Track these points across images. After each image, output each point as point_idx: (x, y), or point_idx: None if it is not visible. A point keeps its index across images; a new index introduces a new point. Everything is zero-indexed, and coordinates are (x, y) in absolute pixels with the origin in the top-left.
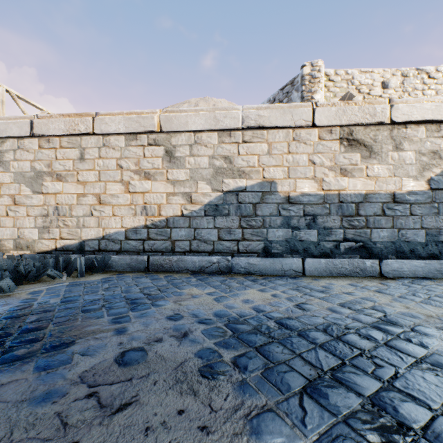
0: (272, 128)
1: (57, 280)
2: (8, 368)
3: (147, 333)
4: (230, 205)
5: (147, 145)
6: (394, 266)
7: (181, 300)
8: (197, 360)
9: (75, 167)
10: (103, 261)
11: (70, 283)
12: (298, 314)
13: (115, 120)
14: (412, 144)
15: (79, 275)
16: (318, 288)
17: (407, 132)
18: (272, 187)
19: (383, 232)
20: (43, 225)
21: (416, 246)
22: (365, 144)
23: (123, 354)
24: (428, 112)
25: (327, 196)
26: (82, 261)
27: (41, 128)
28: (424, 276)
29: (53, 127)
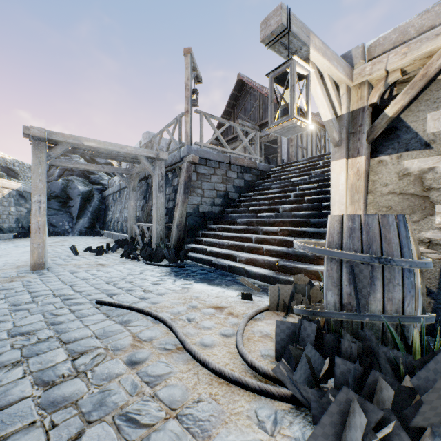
0: None
1: None
2: None
3: None
4: None
5: None
6: None
7: None
8: None
9: None
10: None
11: None
12: None
13: None
14: None
15: None
16: None
17: None
18: None
19: None
20: None
21: None
22: None
23: None
24: None
25: None
26: None
27: None
28: None
29: None
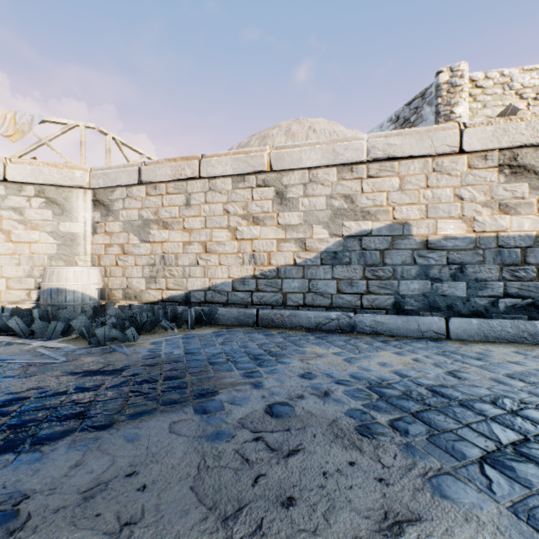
0: (405, 158)
1: (169, 332)
2: (172, 409)
3: (285, 390)
4: (352, 252)
5: (255, 186)
6: None
7: (307, 359)
8: (350, 420)
9: (180, 213)
10: (210, 313)
11: (184, 335)
12: (453, 383)
13: (222, 161)
14: None
15: (189, 327)
16: (471, 355)
17: None
18: (405, 229)
19: None
20: (150, 275)
21: None
22: (536, 170)
23: (270, 407)
24: None
25: (480, 240)
26: (192, 313)
27: (148, 175)
28: None
29: (160, 173)
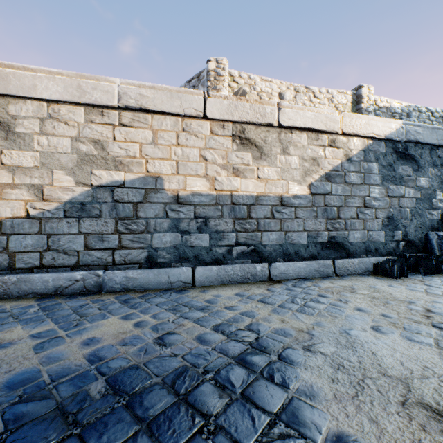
0: (158, 113)
1: None
2: None
3: None
4: (103, 203)
5: None
6: (281, 269)
7: None
8: None
9: None
10: None
11: None
12: (152, 356)
13: None
14: (297, 149)
15: None
16: (200, 305)
17: (293, 137)
18: (158, 183)
19: (272, 235)
20: None
21: (300, 248)
22: (257, 144)
23: None
24: (309, 120)
25: (220, 197)
26: None
27: None
28: (306, 277)
29: None
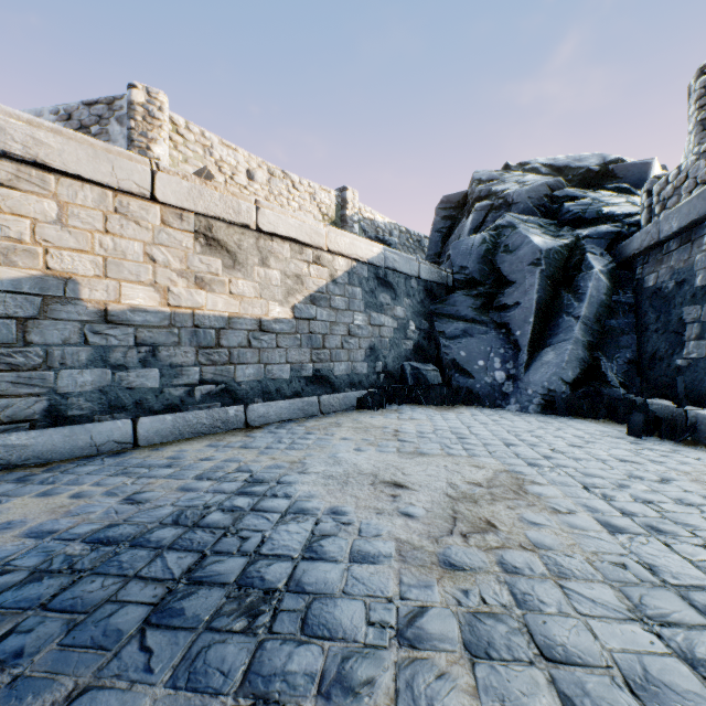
0: (69, 175)
1: None
2: None
3: None
4: None
5: None
6: (261, 412)
7: None
8: None
9: None
10: None
11: None
12: (130, 513)
13: None
14: (279, 262)
15: None
16: (162, 463)
17: (274, 246)
18: (69, 289)
19: (249, 368)
20: None
21: (282, 384)
22: (229, 249)
23: None
24: (293, 229)
25: (177, 316)
26: None
27: None
28: (290, 418)
29: None
